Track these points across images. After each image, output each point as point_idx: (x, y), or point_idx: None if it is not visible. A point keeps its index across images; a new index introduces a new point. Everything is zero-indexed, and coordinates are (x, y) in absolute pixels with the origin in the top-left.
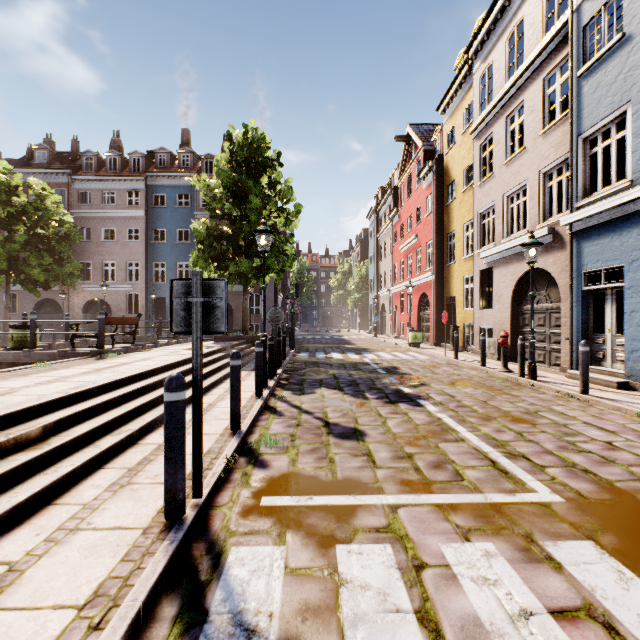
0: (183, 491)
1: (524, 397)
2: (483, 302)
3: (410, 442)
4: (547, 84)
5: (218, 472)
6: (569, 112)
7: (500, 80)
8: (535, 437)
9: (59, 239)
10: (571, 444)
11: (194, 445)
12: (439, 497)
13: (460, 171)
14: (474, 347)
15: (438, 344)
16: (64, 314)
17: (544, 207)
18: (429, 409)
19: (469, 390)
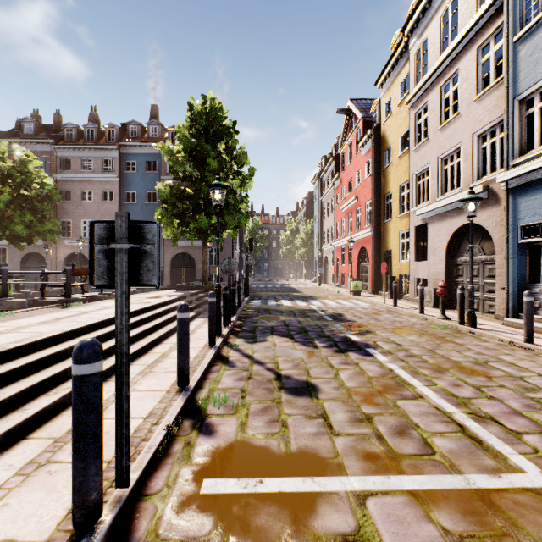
0: (97, 489)
1: (469, 345)
2: (418, 255)
3: (366, 399)
4: (481, 53)
5: (155, 445)
6: (505, 76)
7: (435, 53)
8: (496, 393)
9: (41, 199)
10: (537, 402)
11: (118, 423)
12: (412, 480)
13: (396, 138)
14: (410, 295)
15: (376, 292)
16: (48, 266)
17: (478, 167)
18: (379, 359)
19: (414, 338)
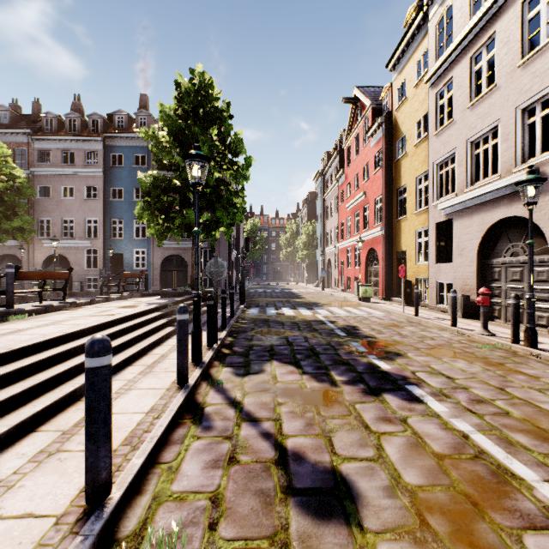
0: None
1: (547, 379)
2: (440, 256)
3: (459, 531)
4: (527, 7)
5: None
6: None
7: (463, 18)
8: None
9: (10, 194)
10: None
11: None
12: None
13: (412, 124)
14: (430, 302)
15: (387, 298)
16: (24, 269)
17: (522, 147)
18: (434, 409)
19: (463, 365)
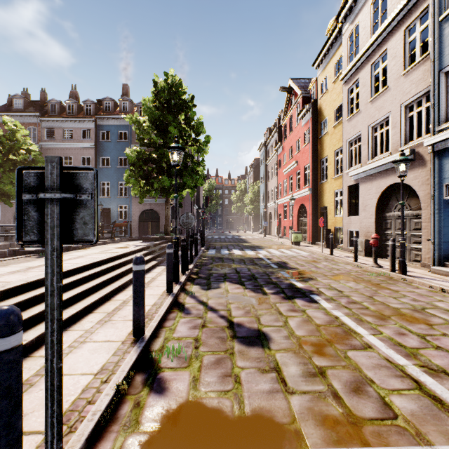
0: None
1: (403, 292)
2: (351, 210)
3: (317, 350)
4: (408, 33)
5: (100, 410)
6: (432, 51)
7: (366, 36)
8: (441, 342)
9: (27, 163)
10: None
11: (48, 400)
12: None
13: (331, 110)
14: (343, 245)
15: (313, 243)
16: None
17: (405, 133)
18: (324, 306)
19: (352, 284)
